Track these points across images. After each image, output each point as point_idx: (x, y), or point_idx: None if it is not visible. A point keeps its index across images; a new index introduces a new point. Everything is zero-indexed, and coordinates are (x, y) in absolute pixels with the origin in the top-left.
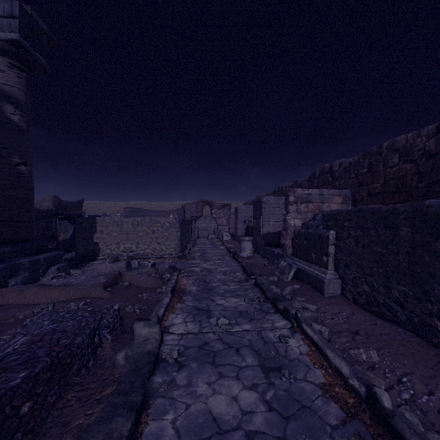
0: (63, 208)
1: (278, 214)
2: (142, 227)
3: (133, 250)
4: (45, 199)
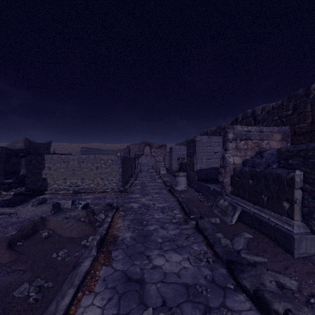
0: (34, 148)
1: (210, 152)
2: (87, 164)
3: (79, 185)
4: (18, 140)
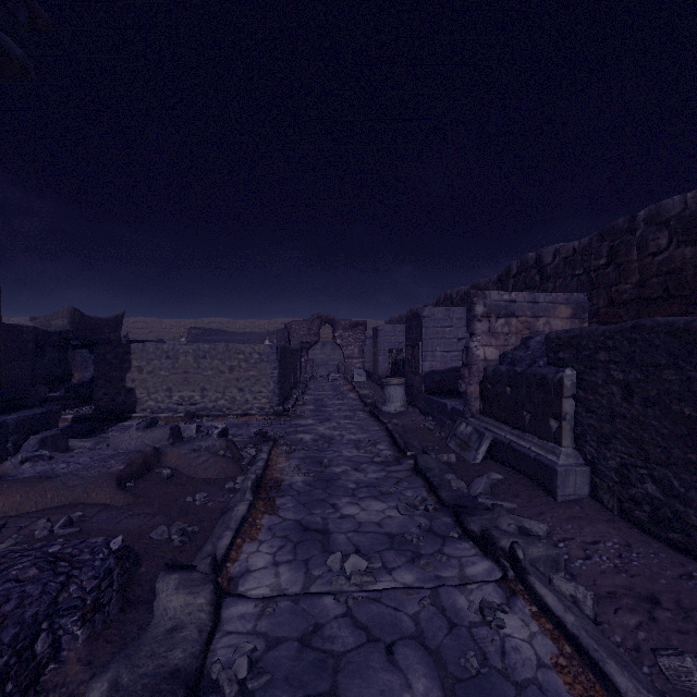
0: (88, 329)
1: (451, 338)
2: (212, 360)
3: (196, 402)
4: (56, 313)
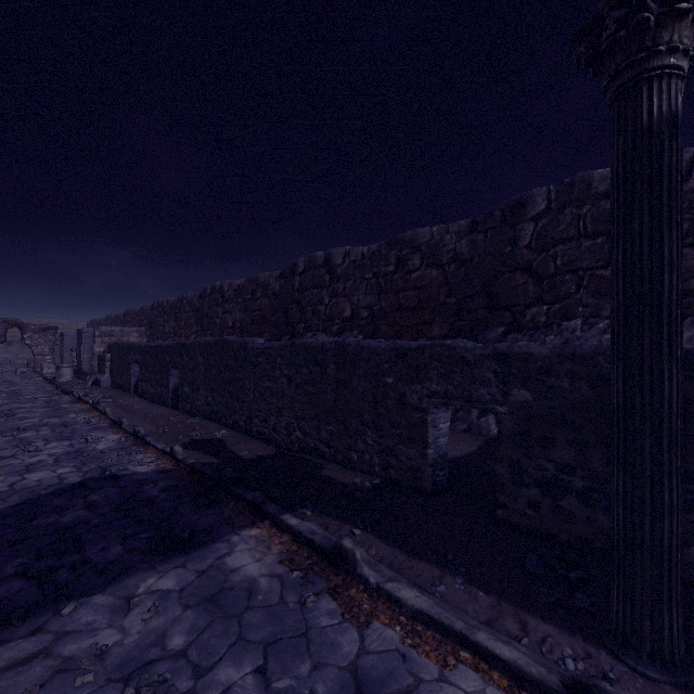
0: None
1: None
2: None
3: None
4: None
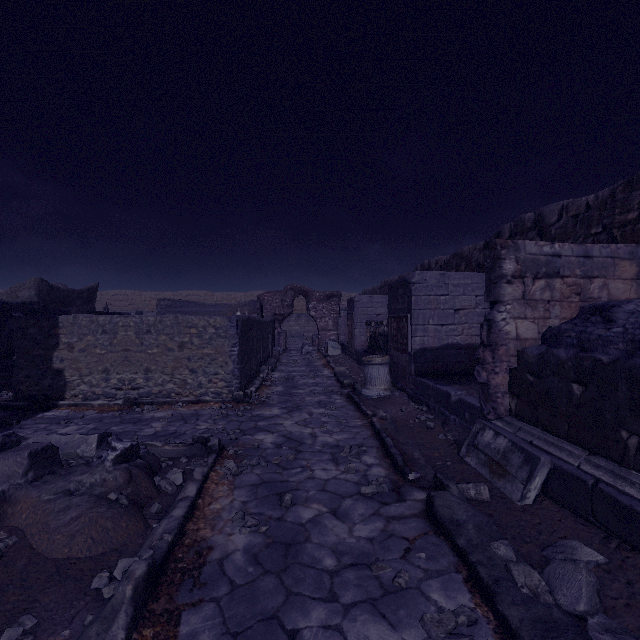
0: (58, 301)
1: (446, 308)
2: (158, 336)
3: (139, 385)
4: (23, 284)
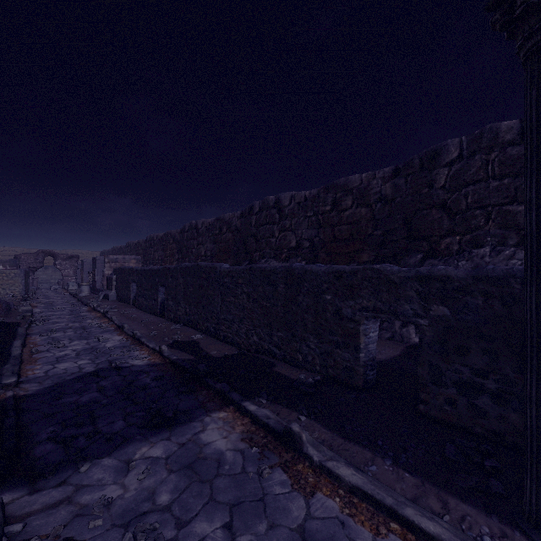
0: None
1: None
2: None
3: None
4: None
